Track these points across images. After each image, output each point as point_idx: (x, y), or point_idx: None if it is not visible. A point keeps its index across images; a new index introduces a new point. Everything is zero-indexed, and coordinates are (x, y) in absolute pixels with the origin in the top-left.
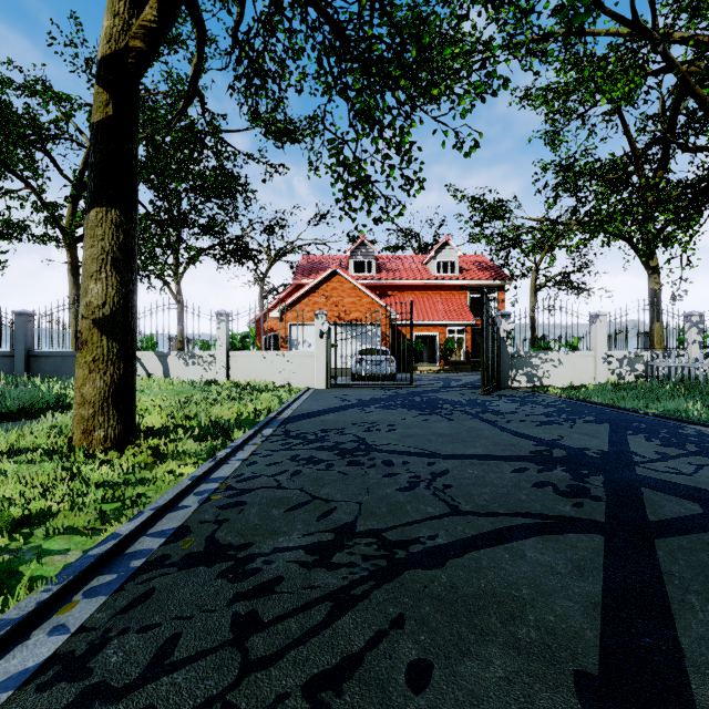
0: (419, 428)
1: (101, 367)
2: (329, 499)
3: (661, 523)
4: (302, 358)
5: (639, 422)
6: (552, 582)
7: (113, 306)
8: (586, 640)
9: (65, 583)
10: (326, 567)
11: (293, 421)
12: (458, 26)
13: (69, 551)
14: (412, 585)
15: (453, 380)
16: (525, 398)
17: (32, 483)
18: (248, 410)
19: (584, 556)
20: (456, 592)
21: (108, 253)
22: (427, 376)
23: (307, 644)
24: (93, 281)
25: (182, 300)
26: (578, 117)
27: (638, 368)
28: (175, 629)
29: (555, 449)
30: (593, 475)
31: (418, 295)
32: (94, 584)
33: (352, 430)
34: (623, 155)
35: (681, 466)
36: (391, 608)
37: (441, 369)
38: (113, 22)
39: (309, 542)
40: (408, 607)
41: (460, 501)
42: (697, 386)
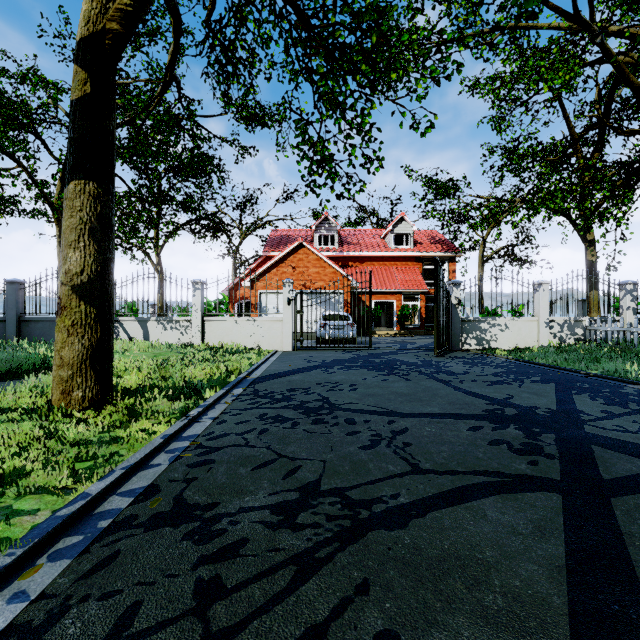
0: (379, 387)
1: (79, 331)
2: (294, 457)
3: (615, 481)
4: (271, 323)
5: (582, 382)
6: (514, 543)
7: (91, 273)
8: (554, 608)
9: (30, 546)
10: (290, 528)
11: (261, 381)
12: (414, 17)
13: (38, 511)
14: (376, 547)
15: (409, 343)
16: (475, 359)
17: (10, 442)
18: (220, 371)
19: (544, 516)
20: (420, 554)
21: (86, 223)
22: (384, 339)
23: (270, 613)
24: (72, 250)
25: (162, 271)
26: (522, 104)
27: (578, 332)
28: (137, 596)
29: (507, 407)
30: (544, 433)
31: (376, 266)
32: (60, 546)
33: (317, 389)
34: (562, 139)
35: (627, 424)
36: (356, 572)
37: (397, 333)
38: (91, 5)
39: (274, 501)
40: (372, 571)
41: (420, 459)
42: (632, 348)
